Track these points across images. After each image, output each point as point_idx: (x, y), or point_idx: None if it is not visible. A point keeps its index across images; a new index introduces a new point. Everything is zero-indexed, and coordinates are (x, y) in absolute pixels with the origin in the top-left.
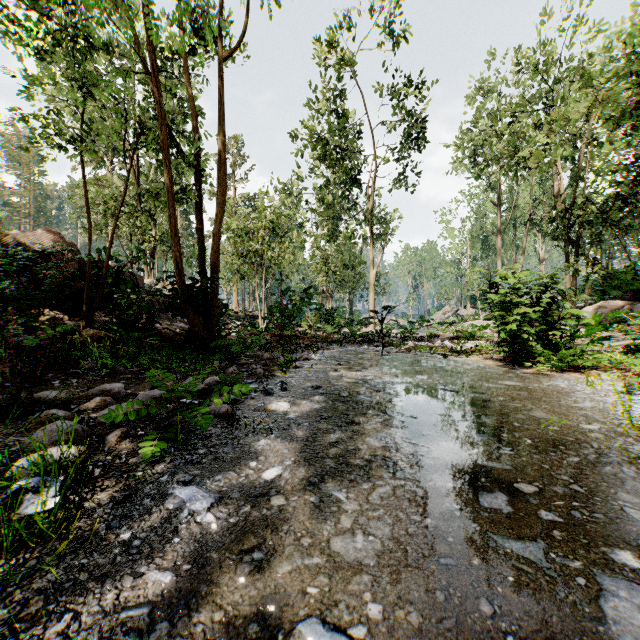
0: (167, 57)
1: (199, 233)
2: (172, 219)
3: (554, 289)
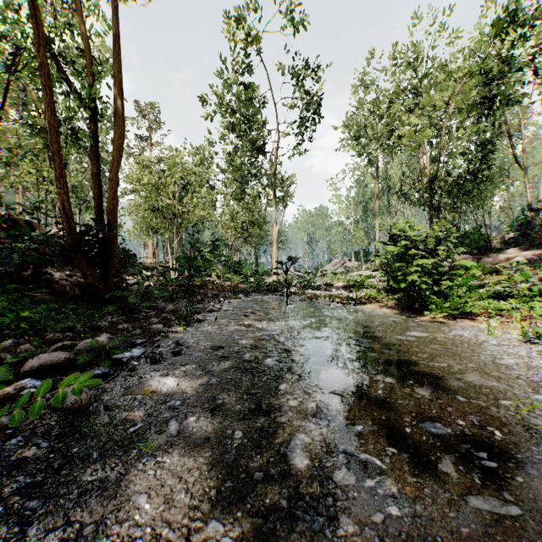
0: None
1: (96, 178)
2: (56, 157)
3: (446, 241)
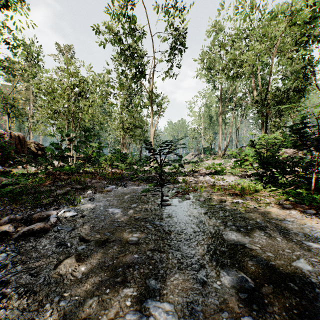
0: None
1: None
2: None
3: None
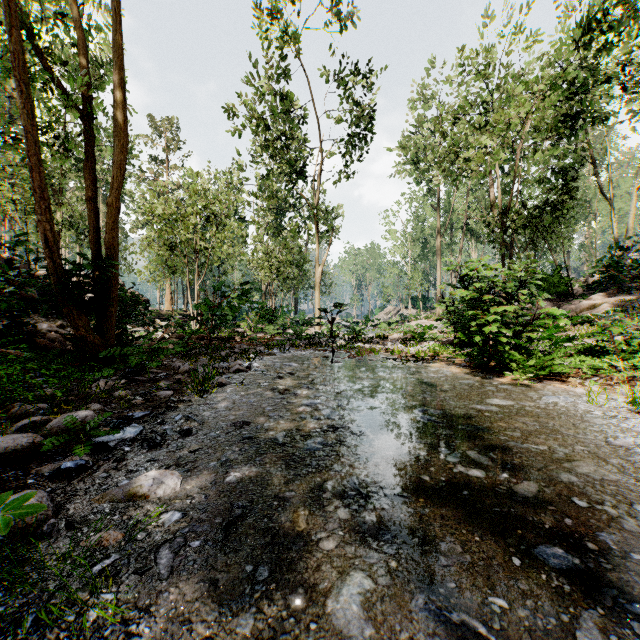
0: None
1: (91, 203)
2: (35, 173)
3: (530, 284)
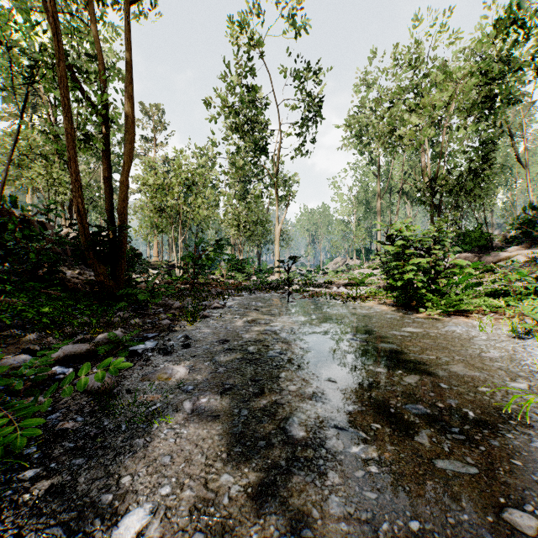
0: (73, 1)
1: (106, 181)
2: (71, 162)
3: (441, 241)
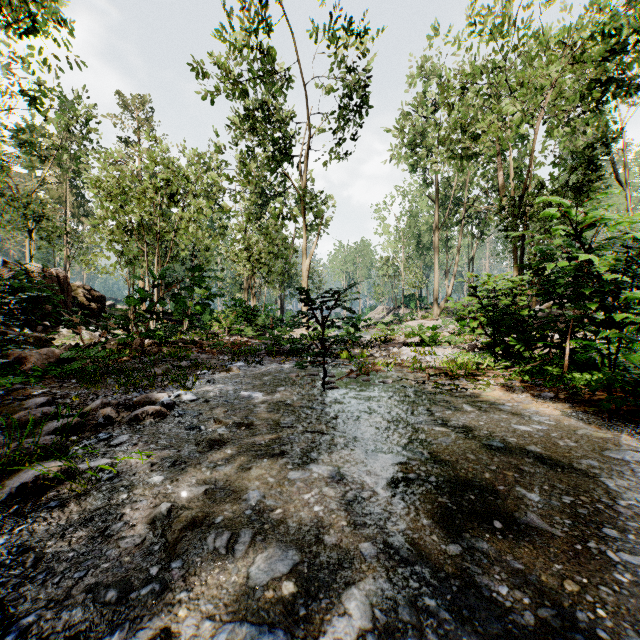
0: None
1: None
2: None
3: None
